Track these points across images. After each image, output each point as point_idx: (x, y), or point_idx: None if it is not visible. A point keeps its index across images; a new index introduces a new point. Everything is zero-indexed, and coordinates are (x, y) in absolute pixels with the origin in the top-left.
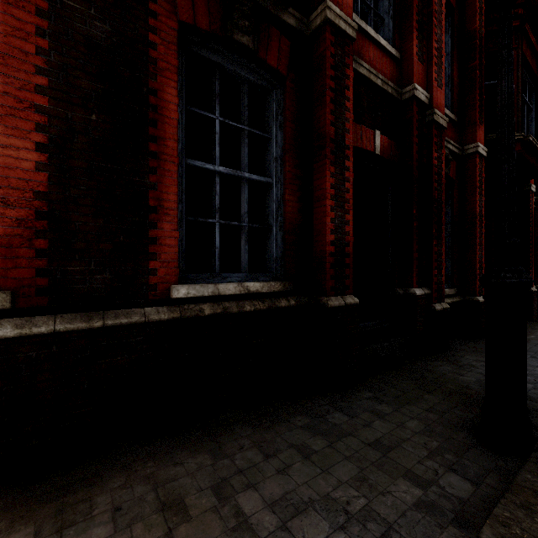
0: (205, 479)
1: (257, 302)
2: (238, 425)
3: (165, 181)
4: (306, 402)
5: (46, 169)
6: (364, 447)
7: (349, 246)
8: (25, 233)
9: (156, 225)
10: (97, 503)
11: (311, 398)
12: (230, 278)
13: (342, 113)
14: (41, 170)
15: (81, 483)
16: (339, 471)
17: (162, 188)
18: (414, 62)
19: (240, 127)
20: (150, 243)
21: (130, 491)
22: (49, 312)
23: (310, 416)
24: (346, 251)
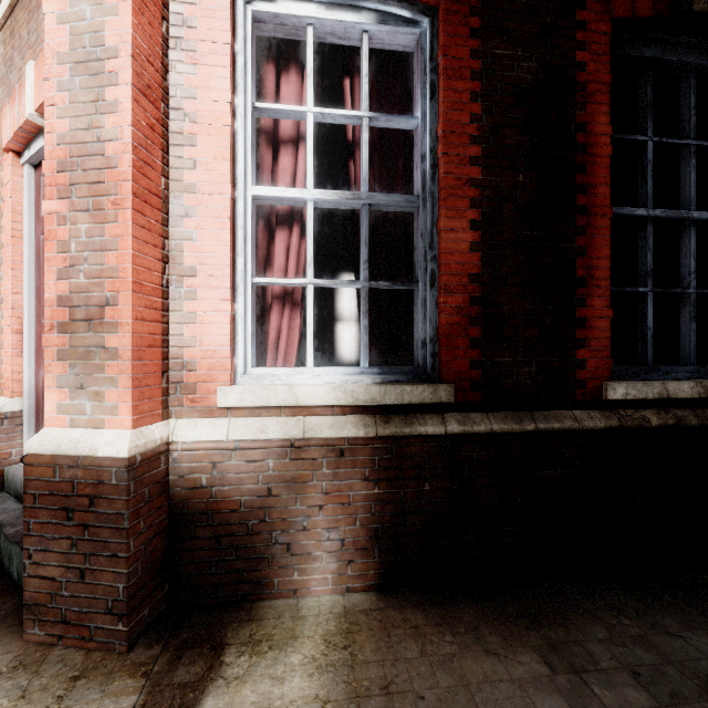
0: None
1: None
2: None
3: (594, 243)
4: None
5: (478, 248)
6: None
7: None
8: (461, 321)
9: (585, 302)
10: (596, 653)
11: None
12: (675, 373)
13: None
14: (474, 250)
15: (547, 618)
16: None
17: (591, 252)
18: None
19: (683, 143)
20: (578, 326)
21: (630, 652)
22: (480, 408)
23: None
24: None
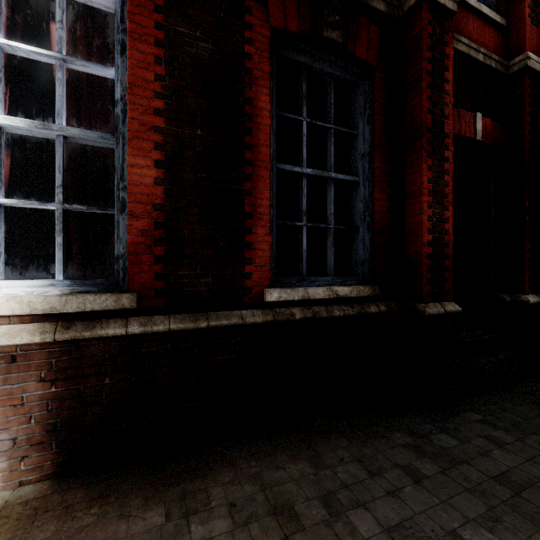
0: (310, 488)
1: (346, 307)
2: (332, 435)
3: (258, 187)
4: (402, 417)
5: (162, 183)
6: (487, 480)
7: (448, 247)
8: (147, 241)
9: (251, 230)
10: (213, 496)
11: (407, 414)
12: (318, 282)
13: (440, 97)
14: (158, 184)
15: (195, 473)
16: (461, 504)
17: (256, 194)
18: (525, 27)
19: (327, 126)
20: (246, 248)
21: (240, 488)
22: (164, 312)
23: (410, 434)
24: (445, 252)
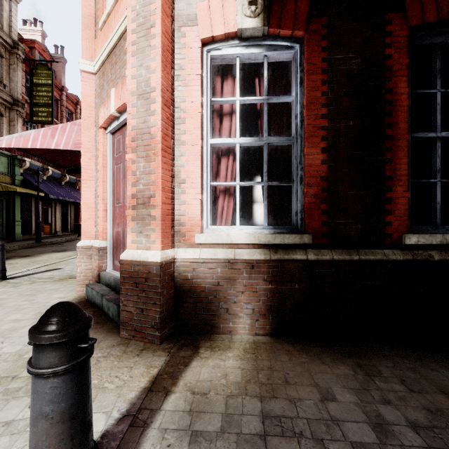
0: None
1: None
2: None
3: (397, 155)
4: None
5: (326, 162)
6: None
7: None
8: (316, 201)
9: (391, 189)
10: (382, 371)
11: None
12: None
13: None
14: (324, 163)
15: (360, 355)
16: None
17: (395, 161)
18: None
19: None
20: (387, 203)
21: (403, 372)
22: (327, 247)
23: None
24: None
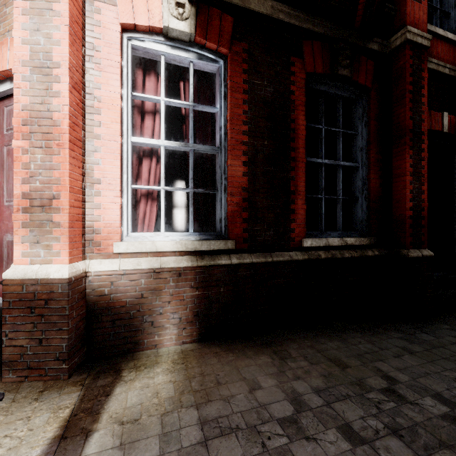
0: (346, 353)
1: (352, 251)
2: (349, 331)
3: (298, 174)
4: (393, 325)
5: (246, 175)
6: None
7: (424, 211)
8: (238, 209)
9: (294, 202)
10: (291, 353)
11: (396, 323)
12: (333, 235)
13: (418, 107)
14: (244, 175)
15: (274, 343)
16: (441, 363)
17: (297, 179)
18: None
19: (337, 130)
20: (291, 213)
21: (305, 351)
22: (247, 252)
23: (401, 333)
24: (422, 215)
